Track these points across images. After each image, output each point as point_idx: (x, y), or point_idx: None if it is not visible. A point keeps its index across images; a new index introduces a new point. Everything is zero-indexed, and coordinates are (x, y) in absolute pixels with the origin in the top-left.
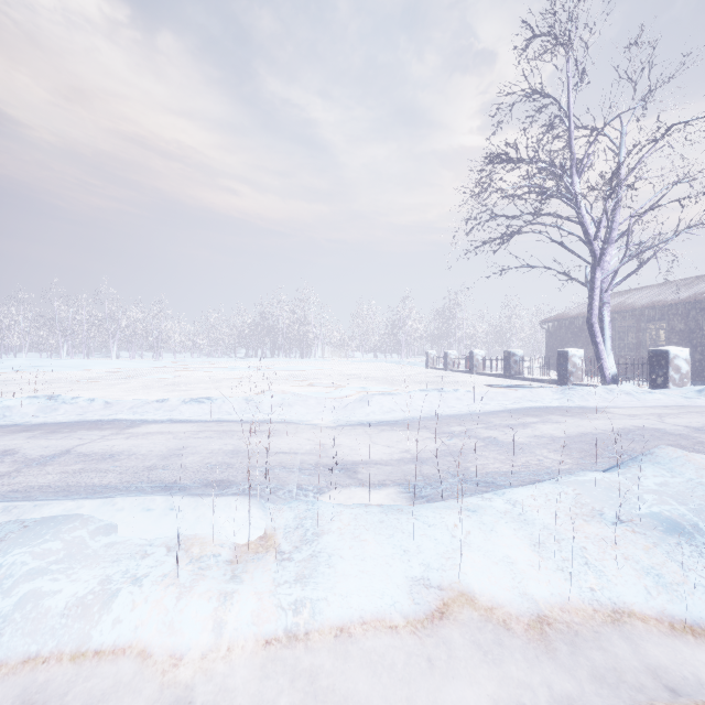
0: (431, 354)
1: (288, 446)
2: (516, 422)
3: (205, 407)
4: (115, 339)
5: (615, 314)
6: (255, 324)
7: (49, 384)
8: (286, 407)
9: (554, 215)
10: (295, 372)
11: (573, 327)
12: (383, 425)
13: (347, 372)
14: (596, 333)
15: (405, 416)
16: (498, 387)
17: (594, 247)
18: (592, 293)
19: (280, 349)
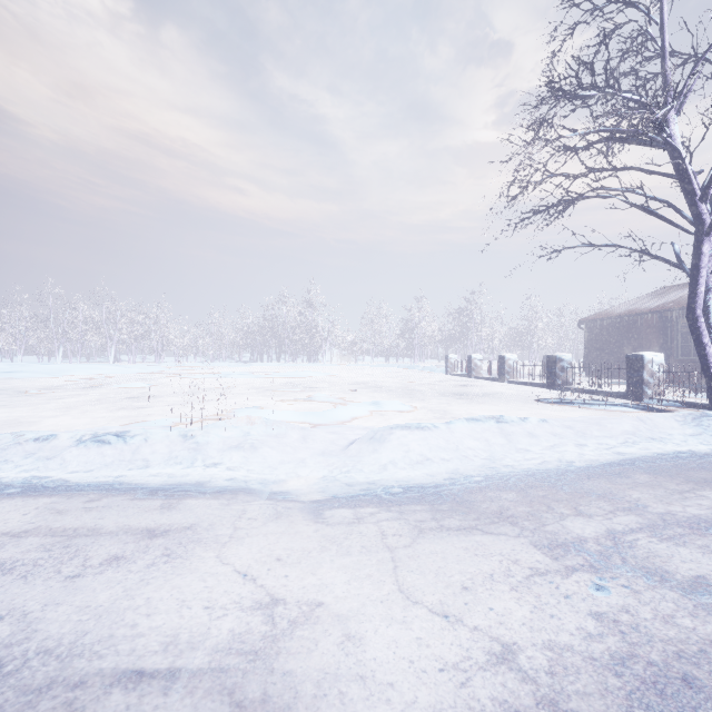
0: (451, 358)
1: (169, 625)
2: (703, 510)
3: (108, 451)
4: (112, 342)
5: (678, 310)
6: (259, 326)
7: None
8: (246, 450)
9: (638, 168)
10: (296, 379)
11: (620, 327)
12: (416, 502)
13: (355, 380)
14: (702, 330)
15: (451, 474)
16: (552, 403)
17: (700, 209)
18: (696, 274)
19: (286, 353)
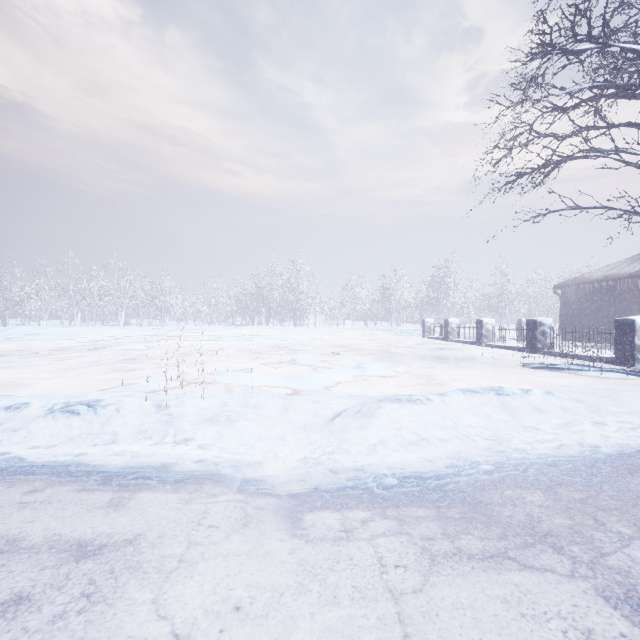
0: (427, 322)
1: None
2: None
3: (75, 423)
4: (123, 308)
5: None
6: (250, 293)
7: (5, 357)
8: (221, 424)
9: (635, 124)
10: (282, 342)
11: (597, 292)
12: (417, 503)
13: (337, 342)
14: None
15: (453, 459)
16: (538, 368)
17: None
18: None
19: (274, 317)
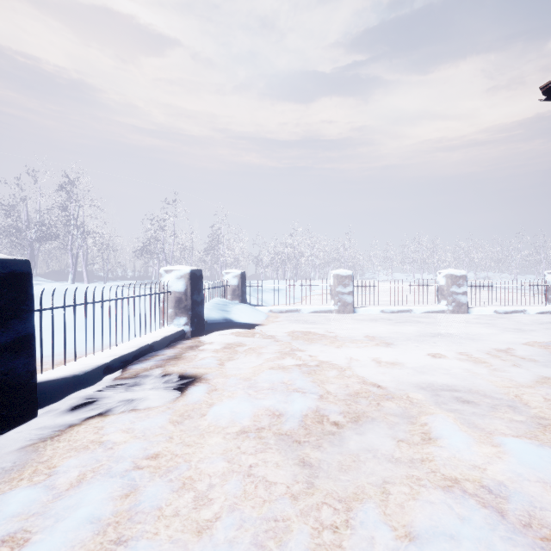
0: None
1: None
2: None
3: None
4: None
5: None
6: None
7: None
8: None
9: None
10: None
11: None
12: None
13: None
14: None
15: None
16: None
17: None
18: None
19: None
